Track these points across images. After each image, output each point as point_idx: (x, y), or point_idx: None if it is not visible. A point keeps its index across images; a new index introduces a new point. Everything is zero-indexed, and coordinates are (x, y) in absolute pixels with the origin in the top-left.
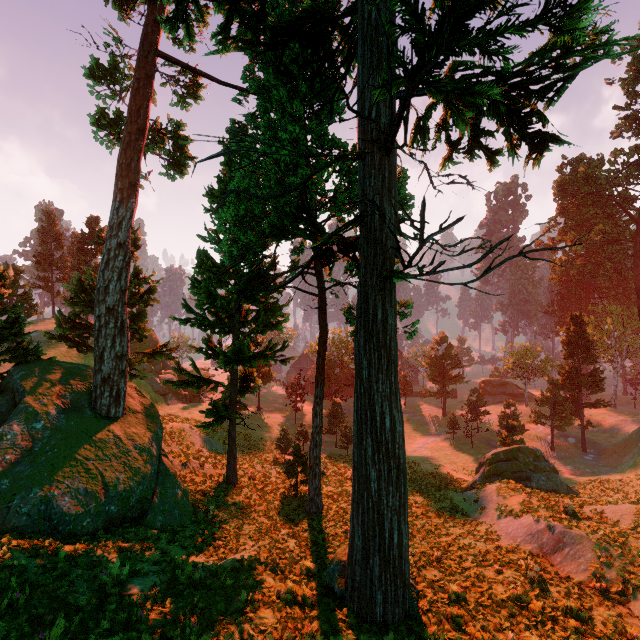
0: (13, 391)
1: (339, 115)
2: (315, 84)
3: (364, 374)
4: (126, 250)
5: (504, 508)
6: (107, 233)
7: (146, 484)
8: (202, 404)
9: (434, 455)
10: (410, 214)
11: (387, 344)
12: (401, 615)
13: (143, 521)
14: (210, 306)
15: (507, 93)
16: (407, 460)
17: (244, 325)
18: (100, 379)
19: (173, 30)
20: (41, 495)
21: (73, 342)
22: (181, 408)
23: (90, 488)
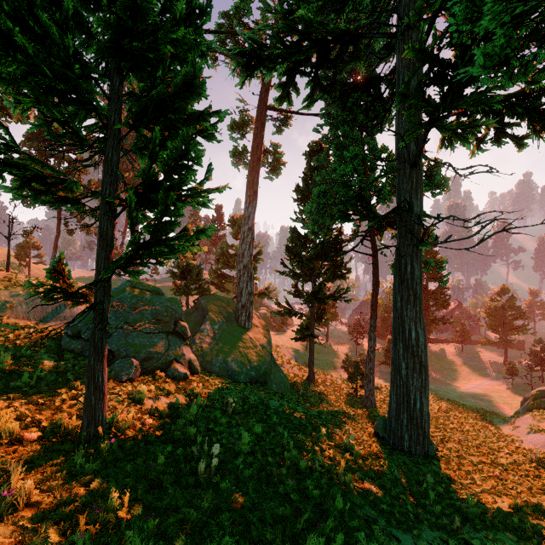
0: (202, 309)
1: (388, 125)
2: (369, 112)
3: (398, 305)
4: (252, 231)
5: (535, 428)
6: (242, 222)
7: (267, 365)
8: (286, 333)
9: (487, 395)
10: (448, 190)
11: (414, 287)
12: (421, 451)
13: (266, 385)
14: (298, 263)
15: (522, 100)
16: (457, 394)
17: (319, 276)
18: (240, 305)
19: (281, 103)
20: (223, 359)
21: (217, 285)
22: (273, 334)
23: (242, 361)
